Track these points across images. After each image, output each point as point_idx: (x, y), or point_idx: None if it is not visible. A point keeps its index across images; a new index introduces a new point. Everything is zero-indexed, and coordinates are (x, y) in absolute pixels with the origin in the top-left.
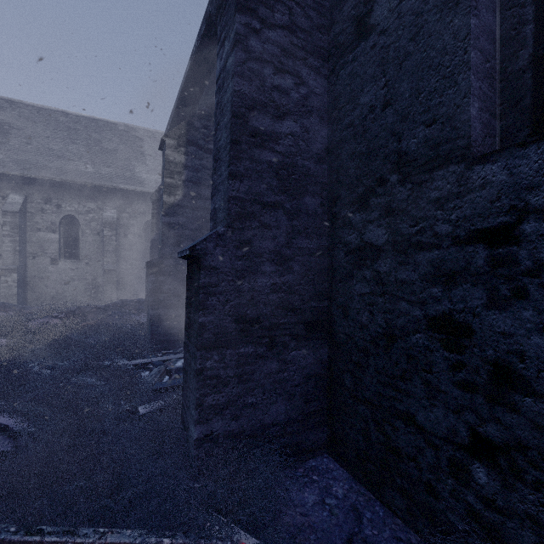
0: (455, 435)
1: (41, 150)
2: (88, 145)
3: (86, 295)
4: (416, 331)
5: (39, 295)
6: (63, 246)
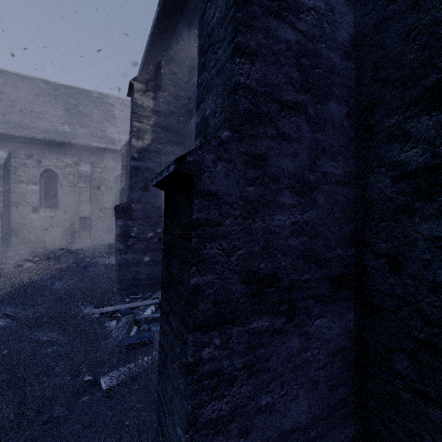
0: None
1: (24, 112)
2: (66, 109)
3: (63, 240)
4: None
5: (22, 240)
6: (43, 196)
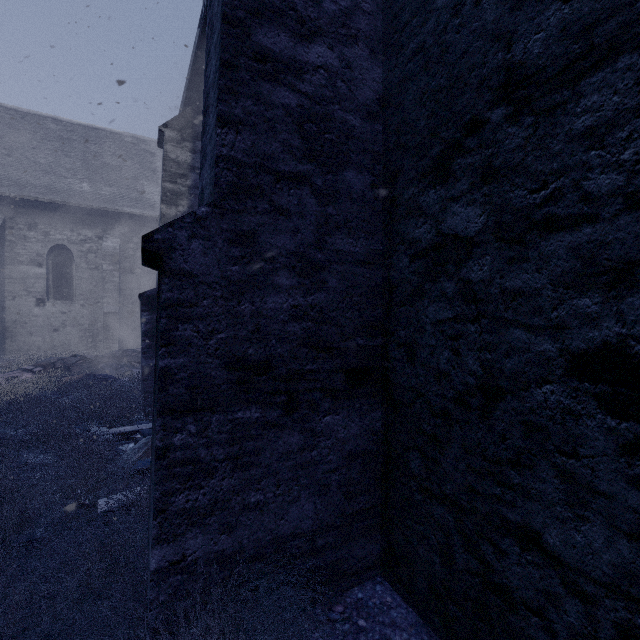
0: (632, 582)
1: (24, 164)
2: (86, 159)
3: (81, 344)
4: (544, 379)
5: (21, 344)
6: (52, 283)
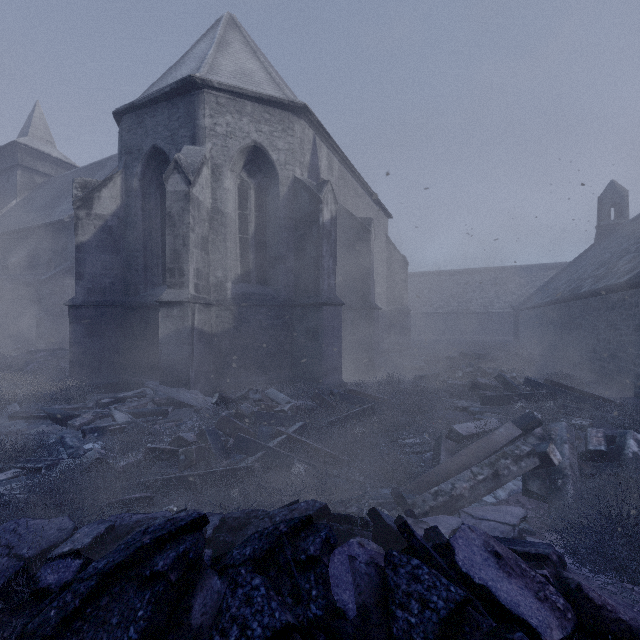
0: None
1: None
2: None
3: None
4: None
5: None
6: None
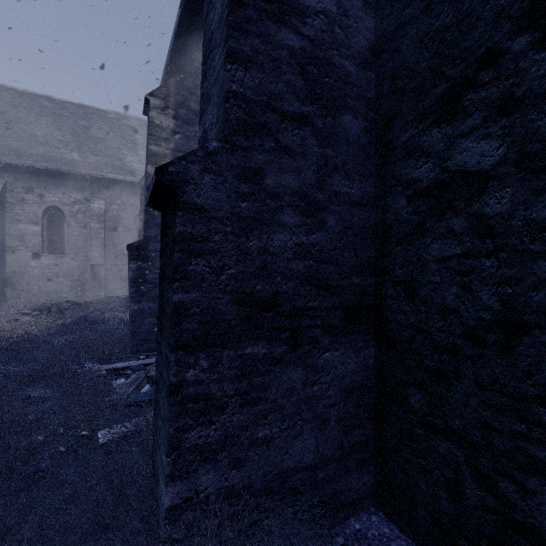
0: None
1: (22, 136)
2: (75, 132)
3: (71, 292)
4: None
5: (19, 292)
6: (46, 239)
